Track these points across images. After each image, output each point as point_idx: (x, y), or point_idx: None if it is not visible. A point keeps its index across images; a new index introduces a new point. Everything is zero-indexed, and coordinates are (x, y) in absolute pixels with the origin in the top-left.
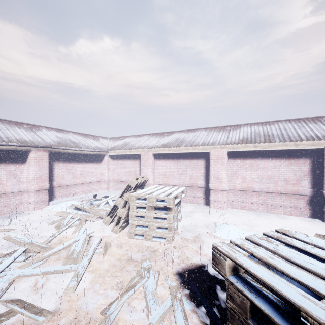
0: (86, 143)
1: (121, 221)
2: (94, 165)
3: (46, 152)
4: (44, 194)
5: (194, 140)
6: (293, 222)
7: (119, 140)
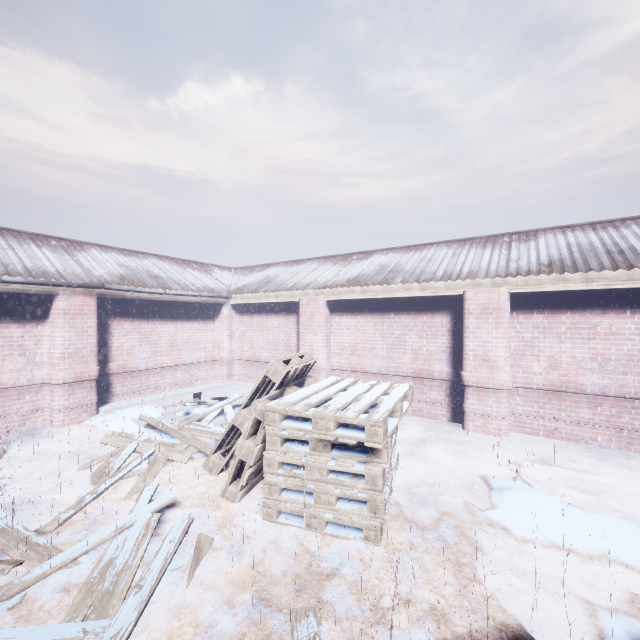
0: (183, 279)
1: (244, 472)
2: (200, 327)
3: (91, 298)
4: (87, 391)
5: (423, 269)
6: None
7: (253, 273)
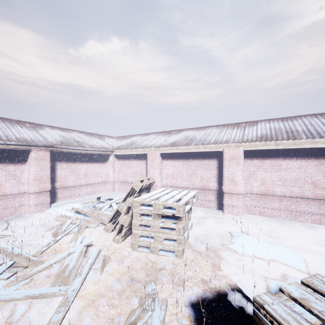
0: (91, 142)
1: (123, 230)
2: (99, 166)
3: (47, 152)
4: (45, 196)
5: (205, 138)
6: (324, 232)
7: (125, 140)
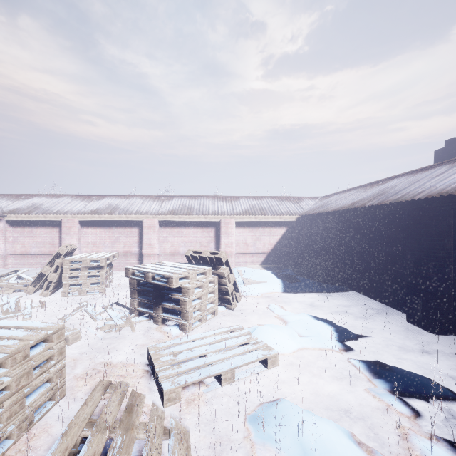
0: None
1: (52, 285)
2: None
3: None
4: None
5: (128, 209)
6: None
7: (21, 200)
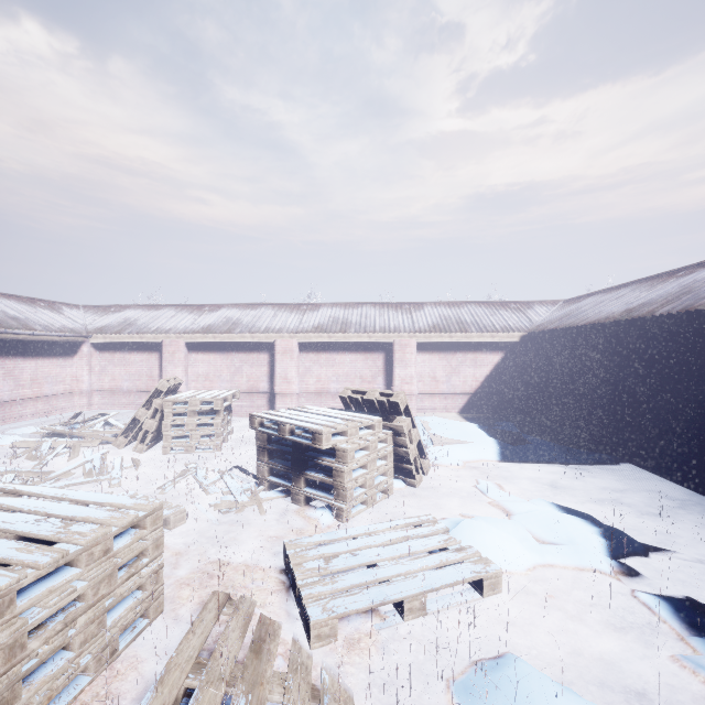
0: (41, 319)
1: (149, 436)
2: (60, 363)
3: None
4: None
5: (254, 324)
6: None
7: (110, 314)
